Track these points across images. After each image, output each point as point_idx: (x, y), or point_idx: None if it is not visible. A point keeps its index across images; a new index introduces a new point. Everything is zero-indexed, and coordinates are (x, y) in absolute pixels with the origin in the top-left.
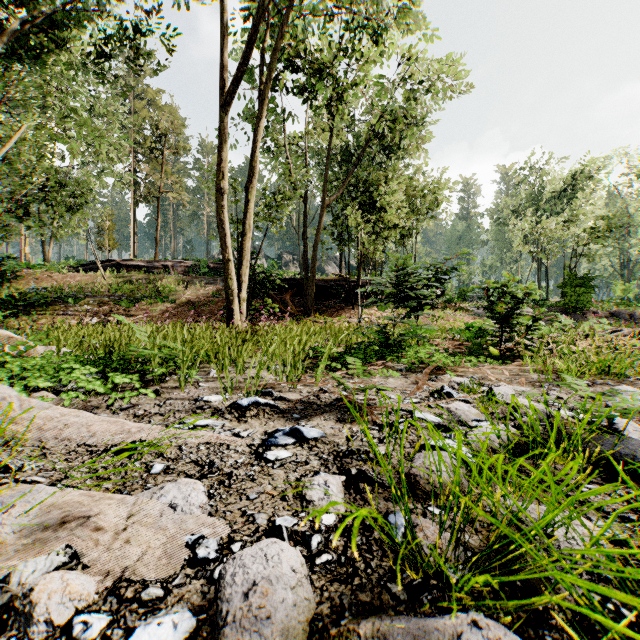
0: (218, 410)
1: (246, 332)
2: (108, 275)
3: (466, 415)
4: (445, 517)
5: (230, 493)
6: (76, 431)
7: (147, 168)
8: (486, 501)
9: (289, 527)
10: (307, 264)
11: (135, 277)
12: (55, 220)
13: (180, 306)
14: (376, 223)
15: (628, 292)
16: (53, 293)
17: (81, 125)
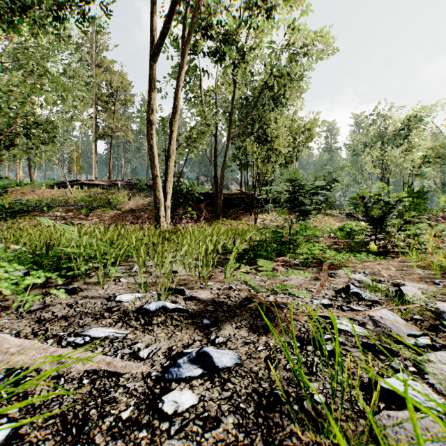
0: (125, 314)
1: (168, 232)
2: (74, 190)
3: (397, 327)
4: None
5: None
6: None
7: (104, 116)
8: None
9: None
10: (217, 182)
11: (93, 192)
12: (32, 149)
13: (124, 212)
14: (268, 151)
15: None
16: (33, 203)
17: (54, 82)
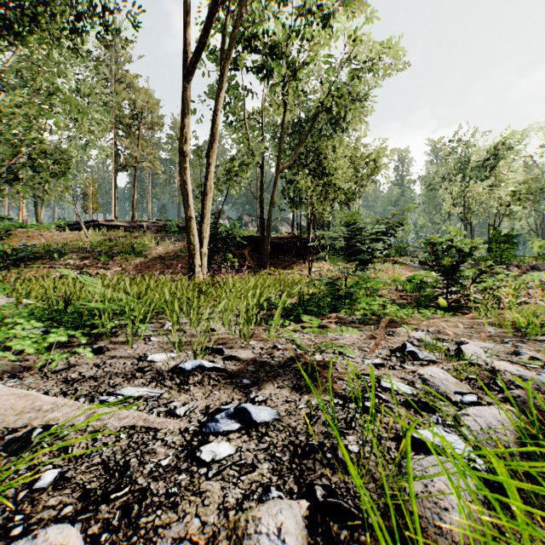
0: (159, 374)
1: (205, 284)
2: (90, 233)
3: (445, 385)
4: None
5: (132, 540)
6: None
7: (126, 142)
8: None
9: None
10: (263, 223)
11: (114, 235)
12: (40, 184)
13: (152, 260)
14: (324, 186)
15: (544, 248)
16: (41, 249)
17: (66, 102)
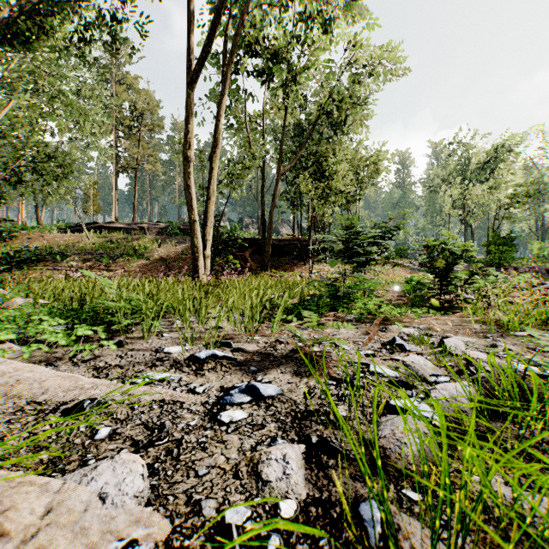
0: (177, 362)
1: (209, 285)
2: (92, 235)
3: (423, 369)
4: (437, 522)
5: (177, 467)
6: (29, 387)
7: (127, 143)
8: (485, 498)
9: (240, 527)
10: (264, 225)
11: (115, 237)
12: (44, 187)
13: (154, 262)
14: (325, 189)
15: (543, 250)
16: (43, 251)
17: (68, 105)
